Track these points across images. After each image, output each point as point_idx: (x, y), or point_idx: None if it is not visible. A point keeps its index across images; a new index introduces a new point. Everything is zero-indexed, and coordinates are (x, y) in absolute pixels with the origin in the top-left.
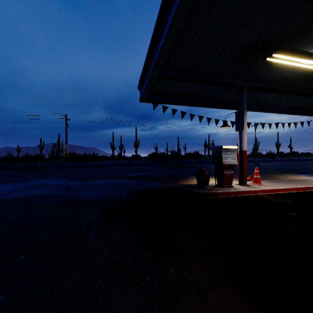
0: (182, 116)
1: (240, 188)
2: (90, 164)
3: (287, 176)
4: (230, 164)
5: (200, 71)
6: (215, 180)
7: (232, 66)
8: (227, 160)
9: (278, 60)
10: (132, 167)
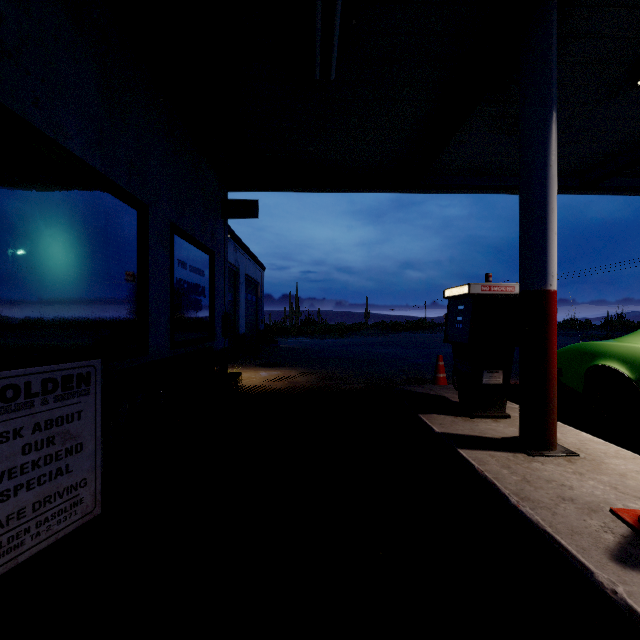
0: None
1: None
2: None
3: None
4: None
5: None
6: None
7: None
8: None
9: None
10: None
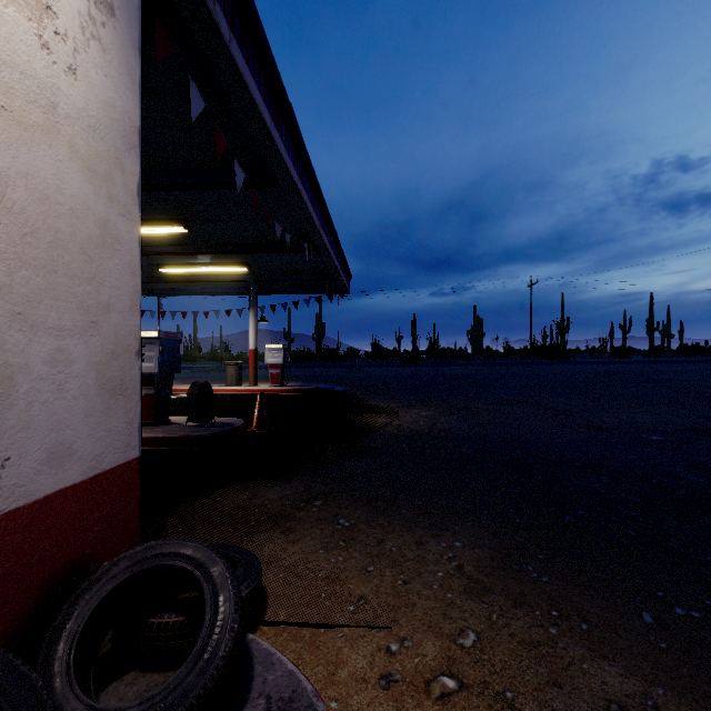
0: None
1: None
2: None
3: None
4: None
5: None
6: None
7: None
8: None
9: None
10: None
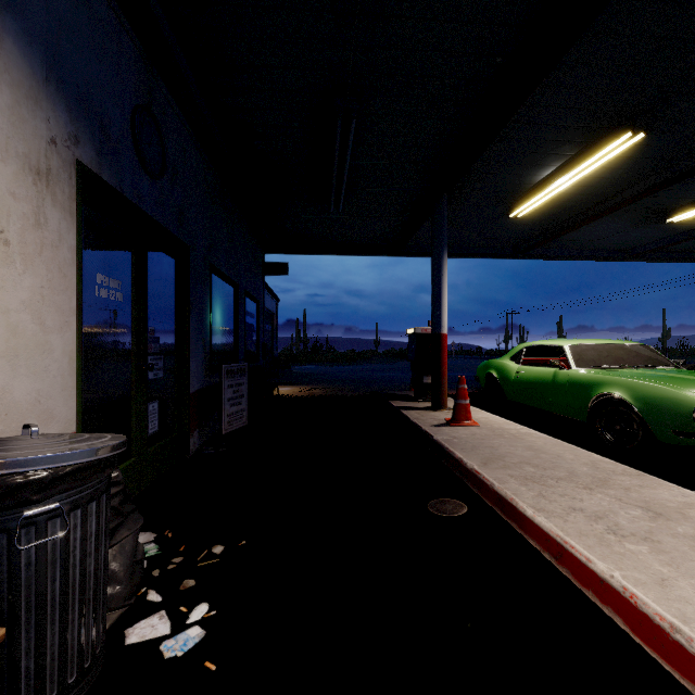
0: None
1: None
2: None
3: None
4: None
5: (670, 234)
6: None
7: (687, 221)
8: None
9: (694, 214)
10: None
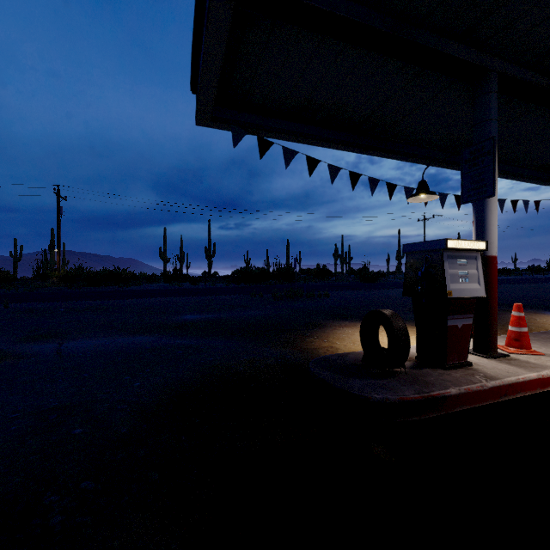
0: (310, 169)
1: (497, 371)
2: (105, 291)
3: (532, 318)
4: (467, 296)
5: None
6: (417, 345)
7: None
8: (459, 285)
9: None
10: (192, 299)
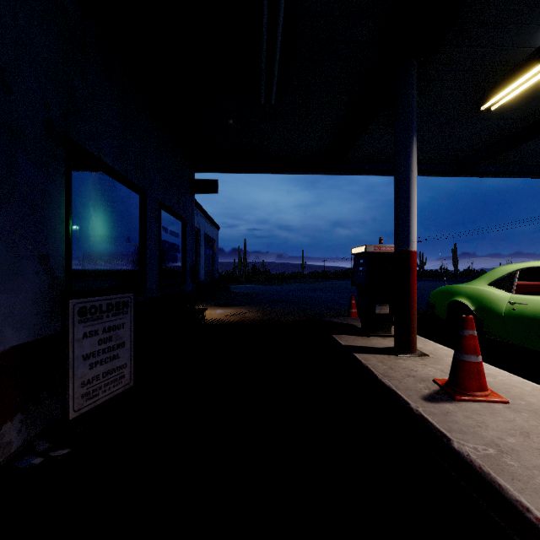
0: None
1: None
2: None
3: None
4: None
5: None
6: None
7: None
8: None
9: None
10: None
